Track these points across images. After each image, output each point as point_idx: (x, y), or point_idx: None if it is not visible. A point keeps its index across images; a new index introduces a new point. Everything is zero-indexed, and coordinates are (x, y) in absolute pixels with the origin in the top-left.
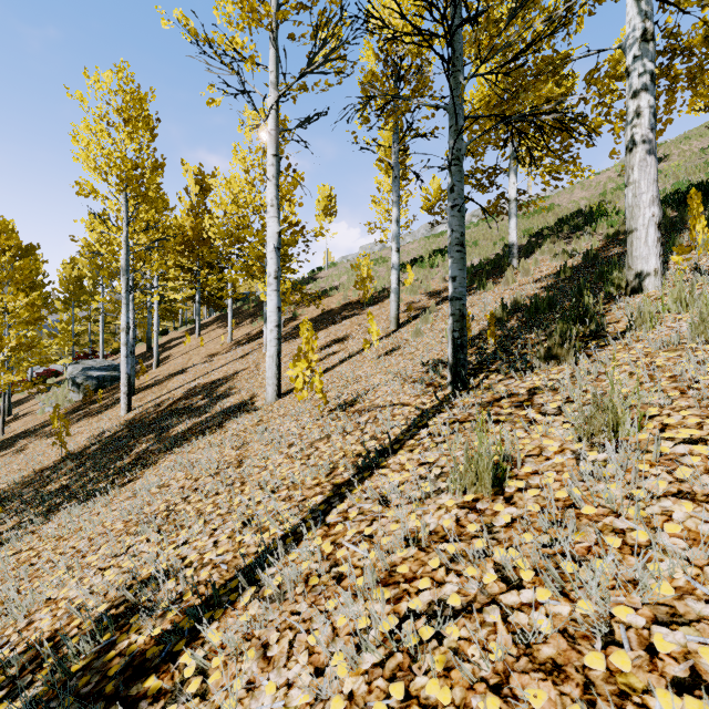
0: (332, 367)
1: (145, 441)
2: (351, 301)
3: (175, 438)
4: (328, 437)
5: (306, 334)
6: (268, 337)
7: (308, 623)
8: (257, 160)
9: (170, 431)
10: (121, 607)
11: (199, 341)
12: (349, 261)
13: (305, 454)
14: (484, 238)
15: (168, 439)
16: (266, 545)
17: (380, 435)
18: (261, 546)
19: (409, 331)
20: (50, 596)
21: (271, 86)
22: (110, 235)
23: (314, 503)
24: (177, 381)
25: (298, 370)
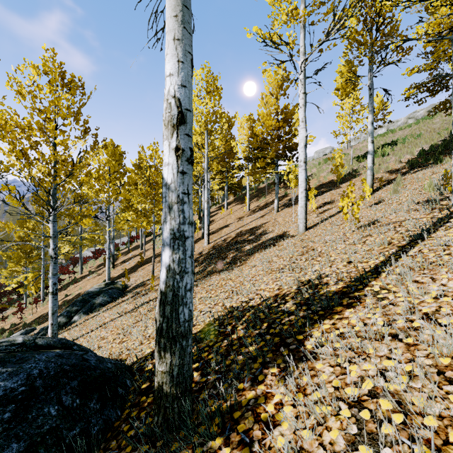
0: (333, 215)
1: (230, 253)
2: (324, 183)
3: (249, 250)
4: (369, 235)
5: (313, 197)
6: (300, 196)
7: (435, 274)
8: (274, 101)
9: (242, 249)
10: (305, 286)
11: (228, 212)
12: (314, 160)
13: (359, 242)
14: (427, 131)
15: (245, 251)
16: (374, 265)
17: (413, 229)
18: (372, 265)
19: (385, 192)
20: (256, 289)
21: (301, 54)
22: (199, 153)
23: (390, 252)
24: (227, 230)
25: (344, 203)
